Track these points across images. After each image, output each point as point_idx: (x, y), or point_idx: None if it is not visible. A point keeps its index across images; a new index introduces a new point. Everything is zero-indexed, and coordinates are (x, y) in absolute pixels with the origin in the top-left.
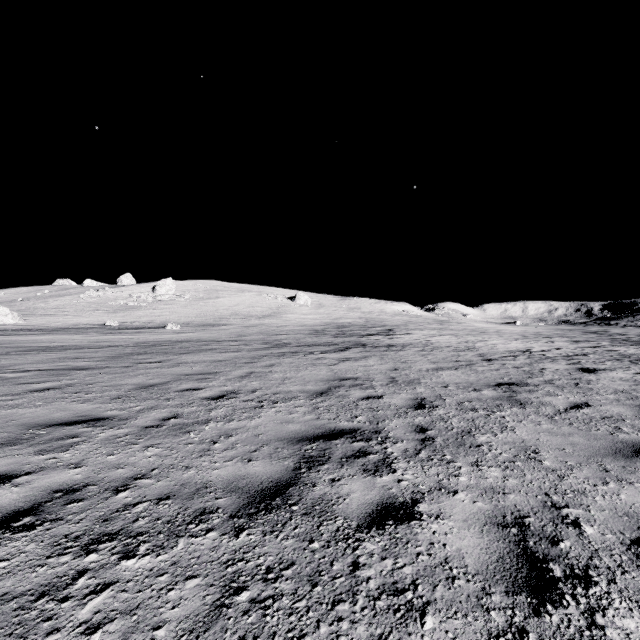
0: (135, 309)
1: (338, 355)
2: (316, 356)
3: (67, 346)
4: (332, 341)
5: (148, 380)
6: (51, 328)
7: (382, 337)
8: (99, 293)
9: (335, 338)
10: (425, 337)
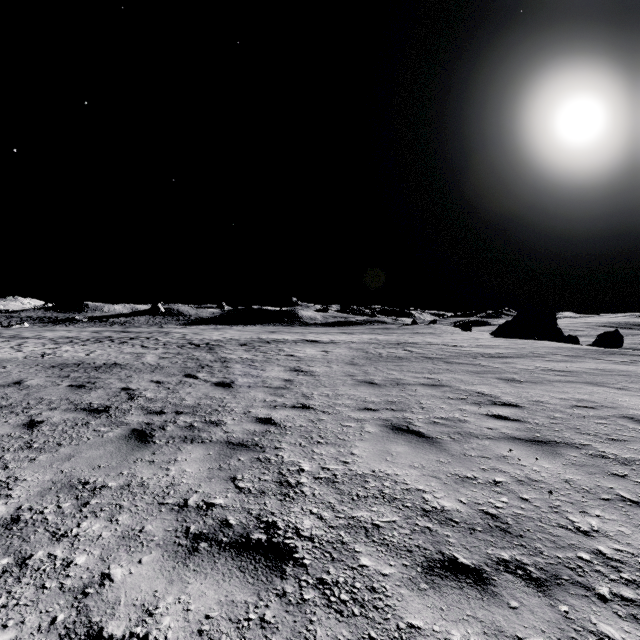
0: None
1: None
2: None
3: None
4: None
5: None
6: None
7: None
8: None
9: None
10: None
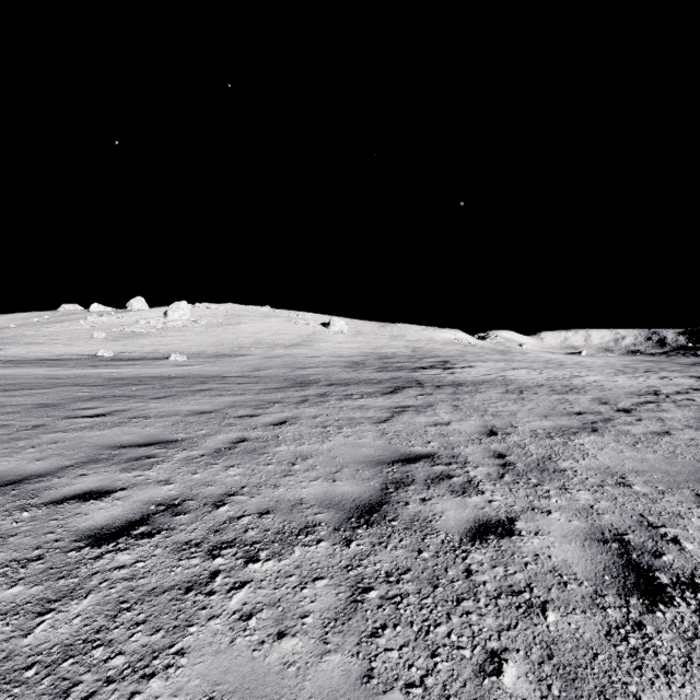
0: (140, 337)
1: (388, 401)
2: (355, 403)
3: (5, 385)
4: (375, 377)
5: (30, 462)
6: (25, 359)
7: (440, 371)
8: (102, 318)
9: (379, 373)
10: (496, 371)
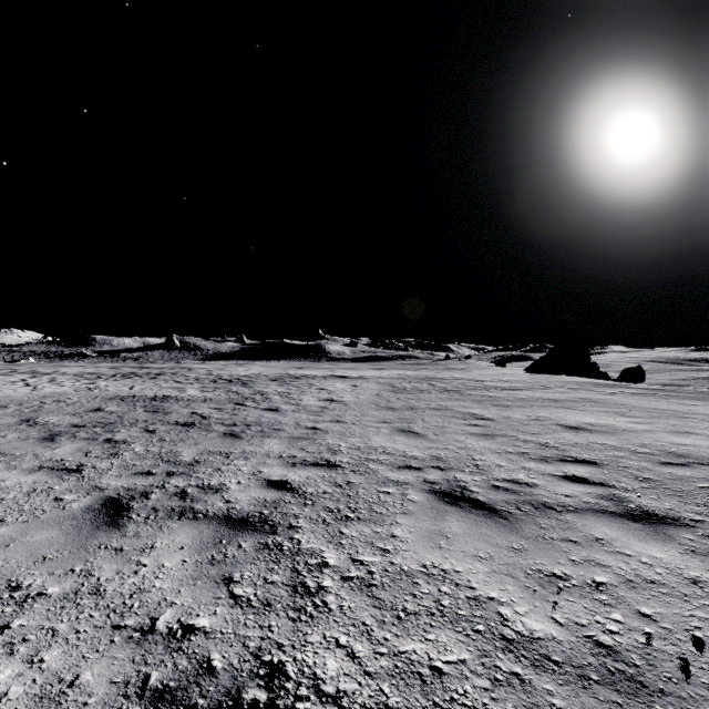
0: None
1: None
2: None
3: None
4: None
5: None
6: None
7: None
8: None
9: None
10: None
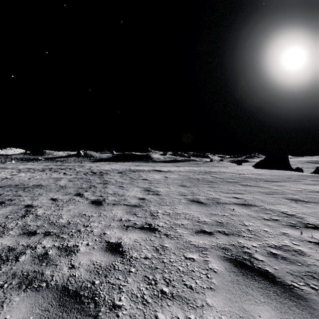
0: None
1: None
2: None
3: None
4: None
5: None
6: None
7: None
8: None
9: None
10: None
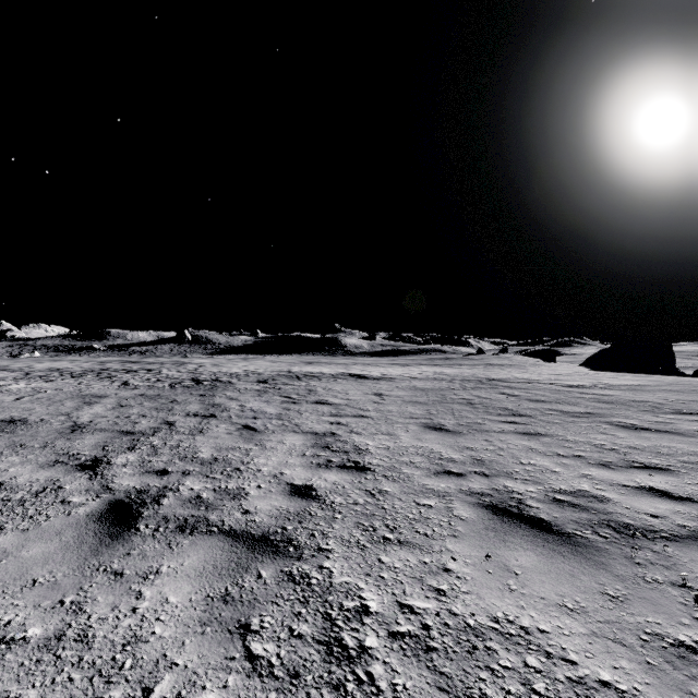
0: None
1: None
2: None
3: None
4: None
5: None
6: None
7: None
8: None
9: None
10: None
